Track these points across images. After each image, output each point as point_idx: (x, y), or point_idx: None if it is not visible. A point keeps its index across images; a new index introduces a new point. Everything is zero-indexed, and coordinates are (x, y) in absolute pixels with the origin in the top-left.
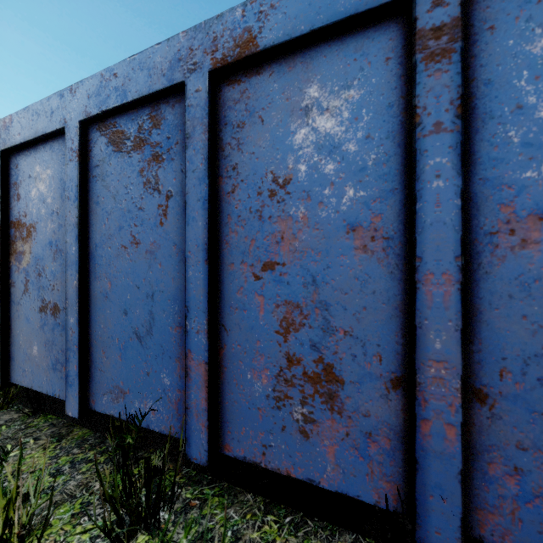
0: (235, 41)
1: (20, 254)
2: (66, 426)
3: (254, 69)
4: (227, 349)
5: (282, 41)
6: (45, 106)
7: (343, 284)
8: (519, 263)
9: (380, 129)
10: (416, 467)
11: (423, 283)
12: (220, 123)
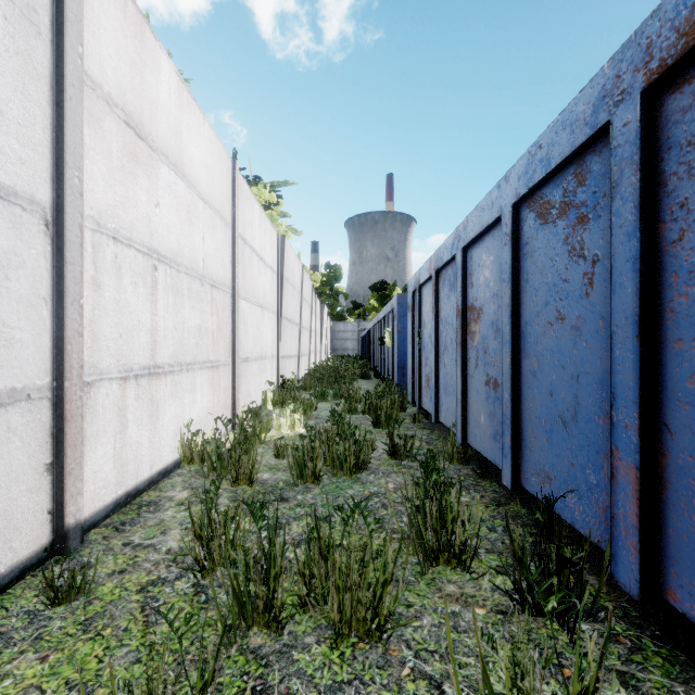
0: (678, 31)
1: (473, 334)
2: (505, 497)
3: None
4: (671, 458)
5: None
6: (487, 201)
7: None
8: None
9: None
10: None
11: None
12: (660, 150)
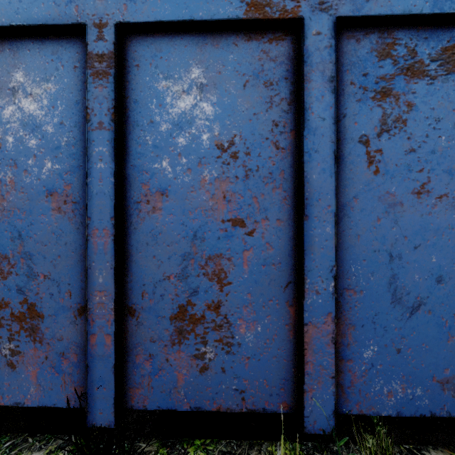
0: None
1: None
2: None
3: None
4: None
5: None
6: None
7: (43, 238)
8: (152, 222)
9: (70, 119)
10: (87, 370)
11: (92, 236)
12: None
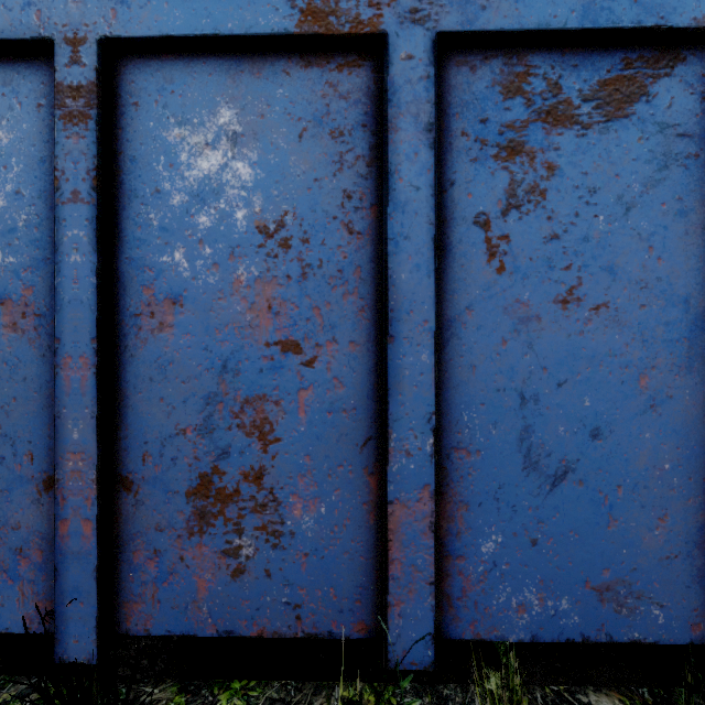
0: None
1: None
2: None
3: None
4: None
5: None
6: None
7: None
8: (158, 346)
9: (32, 185)
10: (55, 576)
11: (62, 368)
12: None
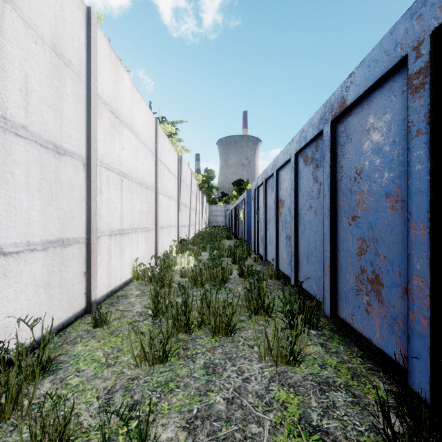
0: (338, 104)
1: (281, 214)
2: (294, 293)
3: (348, 114)
4: (339, 261)
5: (354, 100)
6: (286, 149)
7: (383, 228)
8: None
9: (399, 135)
10: (408, 339)
11: (411, 228)
12: (337, 145)
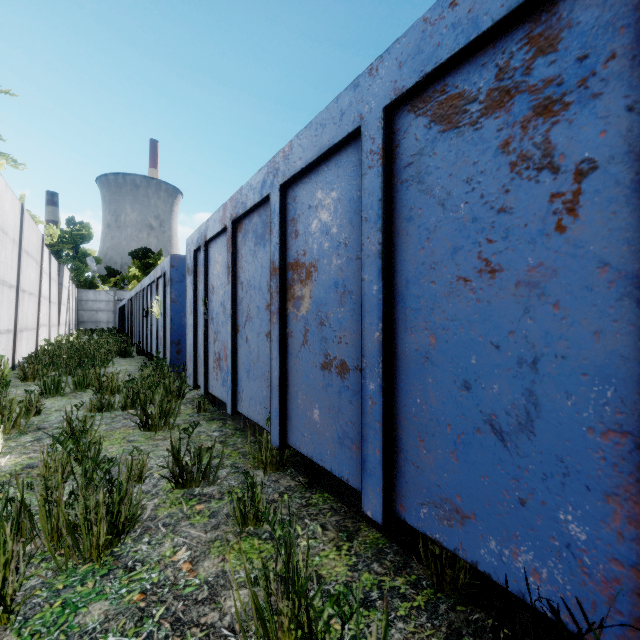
0: None
1: (298, 300)
2: (349, 517)
3: None
4: None
5: None
6: (332, 111)
7: None
8: None
9: None
10: None
11: None
12: None
